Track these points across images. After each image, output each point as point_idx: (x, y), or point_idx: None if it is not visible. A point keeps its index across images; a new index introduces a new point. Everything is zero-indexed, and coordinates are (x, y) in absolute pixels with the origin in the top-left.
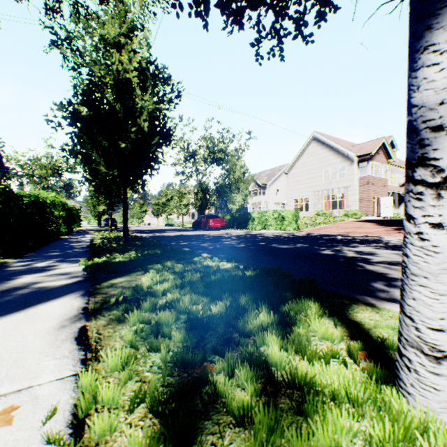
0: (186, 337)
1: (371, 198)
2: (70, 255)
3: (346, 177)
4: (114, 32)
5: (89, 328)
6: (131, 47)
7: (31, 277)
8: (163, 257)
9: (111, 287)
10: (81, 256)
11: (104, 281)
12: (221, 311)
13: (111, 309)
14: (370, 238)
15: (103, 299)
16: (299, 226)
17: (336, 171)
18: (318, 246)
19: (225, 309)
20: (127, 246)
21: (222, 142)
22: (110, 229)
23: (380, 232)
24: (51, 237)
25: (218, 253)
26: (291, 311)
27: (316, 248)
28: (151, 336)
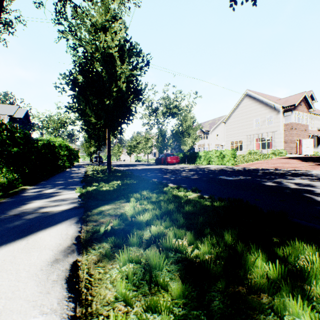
0: (185, 292)
1: (294, 139)
2: (70, 183)
3: (273, 123)
4: (101, 19)
5: (79, 265)
6: (113, 29)
7: (39, 202)
8: (139, 187)
9: (100, 214)
10: (77, 185)
11: (94, 208)
12: (210, 251)
13: (100, 241)
14: (299, 172)
15: (93, 227)
16: (235, 162)
17: (265, 119)
18: (259, 178)
19: (215, 250)
20: (110, 176)
21: (176, 101)
22: (98, 164)
23: (306, 167)
24: (58, 169)
25: (179, 183)
26: (289, 255)
27: (258, 180)
28: (143, 284)
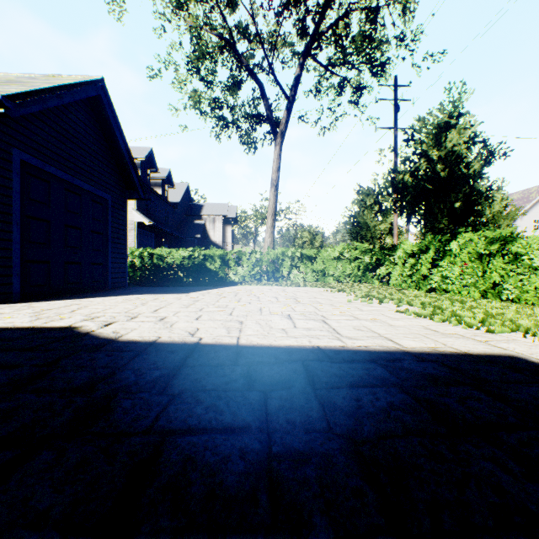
0: None
1: None
2: None
3: None
4: (445, 118)
5: None
6: (463, 126)
7: None
8: None
9: None
10: None
11: None
12: None
13: None
14: None
15: None
16: None
17: None
18: None
19: None
20: None
21: None
22: None
23: None
24: None
25: None
26: None
27: None
28: None
